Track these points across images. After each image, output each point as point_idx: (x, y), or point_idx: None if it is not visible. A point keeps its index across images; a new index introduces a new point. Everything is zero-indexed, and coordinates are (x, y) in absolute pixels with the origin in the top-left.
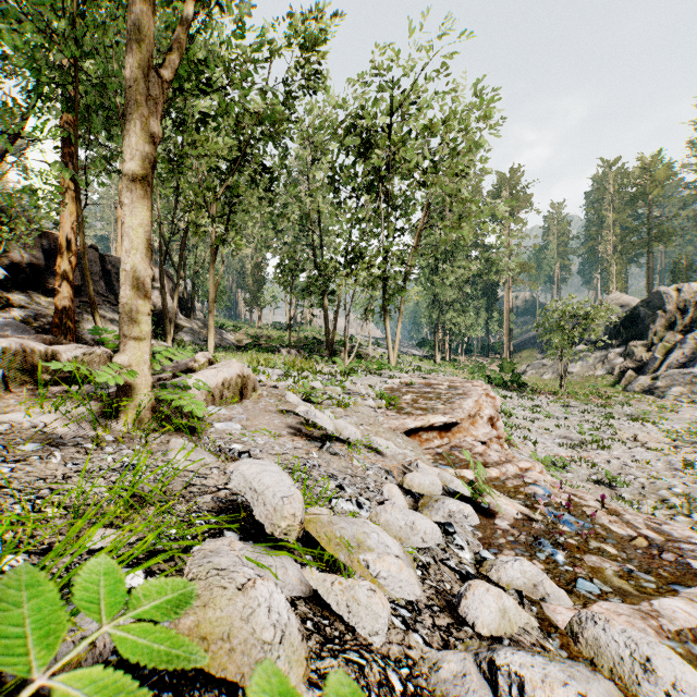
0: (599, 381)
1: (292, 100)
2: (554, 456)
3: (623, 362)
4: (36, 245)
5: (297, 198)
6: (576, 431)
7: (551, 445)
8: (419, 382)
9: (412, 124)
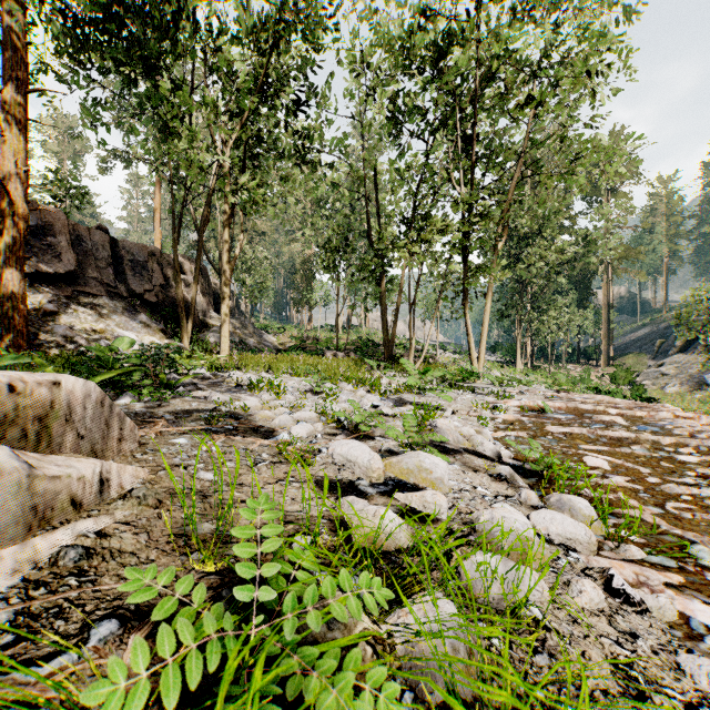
0: None
1: None
2: None
3: None
4: None
5: (346, 153)
6: None
7: None
8: (556, 407)
9: None
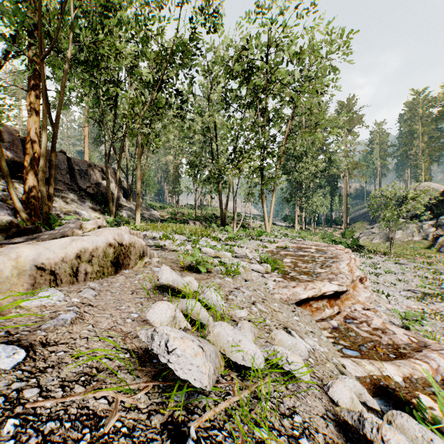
0: (416, 245)
1: (195, 40)
2: (409, 309)
3: (434, 231)
4: (19, 148)
5: (200, 115)
6: (415, 285)
7: (400, 298)
8: (292, 246)
9: (285, 48)
